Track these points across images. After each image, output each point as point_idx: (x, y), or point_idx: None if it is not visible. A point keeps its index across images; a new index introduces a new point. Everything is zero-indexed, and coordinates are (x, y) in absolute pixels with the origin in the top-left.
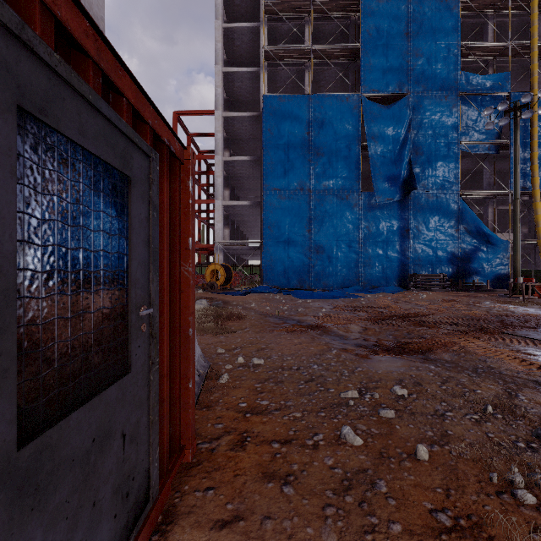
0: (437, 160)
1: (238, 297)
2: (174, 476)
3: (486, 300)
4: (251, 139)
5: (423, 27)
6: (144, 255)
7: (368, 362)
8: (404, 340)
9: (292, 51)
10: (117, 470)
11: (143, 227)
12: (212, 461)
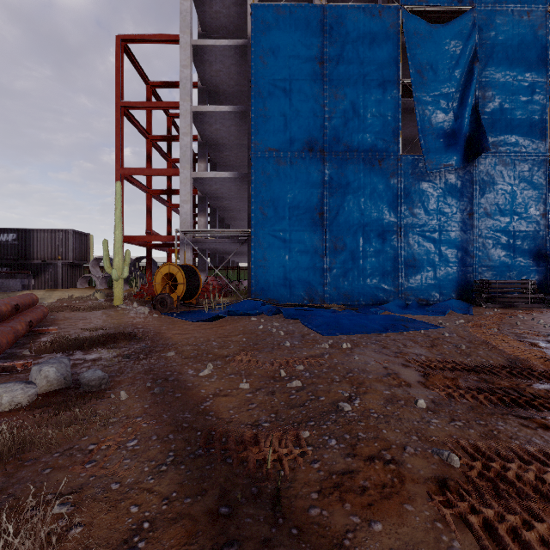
0: (515, 108)
1: (198, 326)
2: None
3: None
4: (237, 93)
5: None
6: None
7: None
8: None
9: None
10: None
11: None
12: None
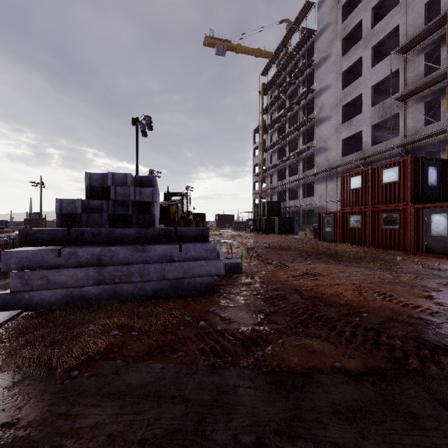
0: None
1: None
2: None
3: None
4: None
5: None
6: None
7: None
8: None
9: None
10: (443, 245)
11: None
12: None
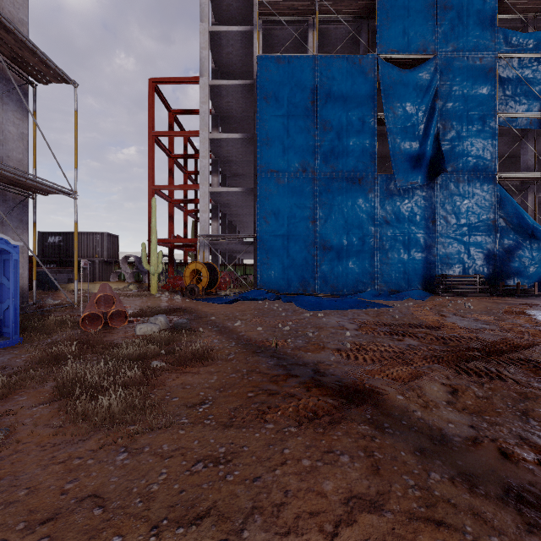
0: (470, 135)
1: (222, 306)
2: None
3: None
4: (244, 118)
5: None
6: None
7: None
8: None
9: (293, 4)
10: None
11: None
12: None
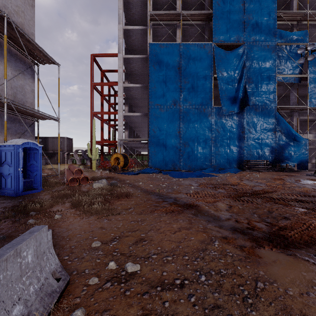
0: (262, 86)
1: (132, 176)
2: None
3: (302, 178)
4: (142, 74)
5: (253, 0)
6: None
7: (263, 265)
8: (270, 220)
9: (168, 15)
10: None
11: None
12: None
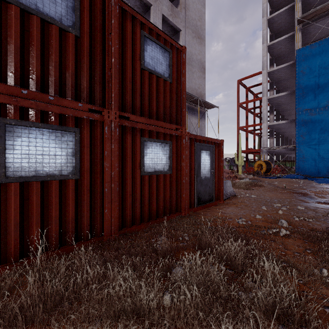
0: None
1: (272, 179)
2: (218, 202)
3: None
4: (290, 77)
5: None
6: (212, 162)
7: (305, 203)
8: None
9: (323, 8)
10: (208, 190)
11: (212, 158)
12: (226, 204)
